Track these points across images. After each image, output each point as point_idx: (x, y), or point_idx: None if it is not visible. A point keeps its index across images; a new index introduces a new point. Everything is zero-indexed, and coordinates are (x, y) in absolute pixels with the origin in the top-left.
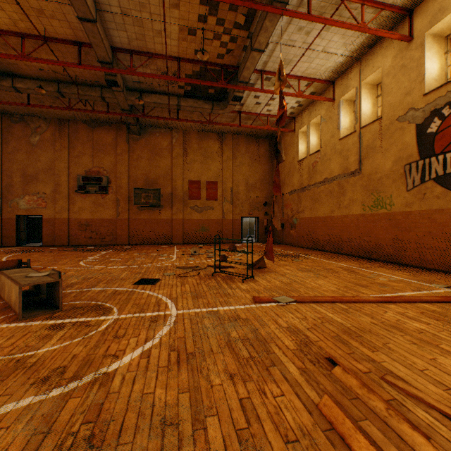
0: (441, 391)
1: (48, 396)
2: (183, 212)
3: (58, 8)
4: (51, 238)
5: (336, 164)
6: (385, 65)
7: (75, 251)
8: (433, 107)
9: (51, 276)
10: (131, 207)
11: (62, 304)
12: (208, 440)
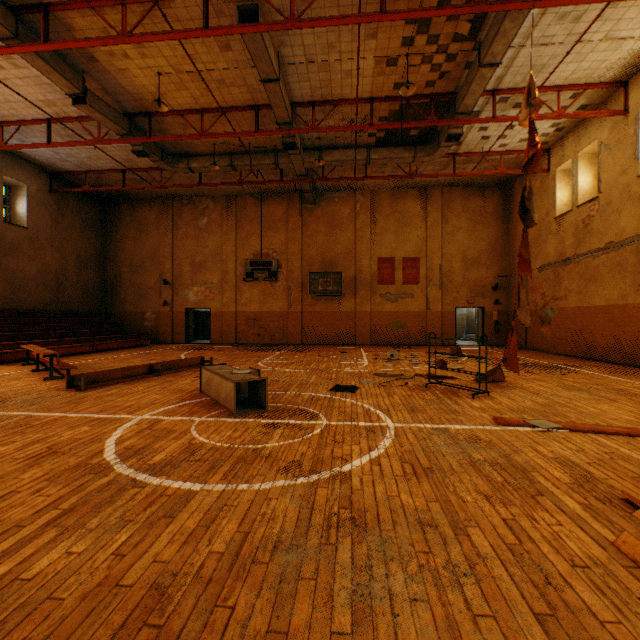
0: None
1: (297, 482)
2: (370, 302)
3: (238, 74)
4: (218, 335)
5: (631, 218)
6: None
7: (246, 350)
8: None
9: (253, 374)
10: (304, 297)
11: (267, 404)
12: (475, 545)
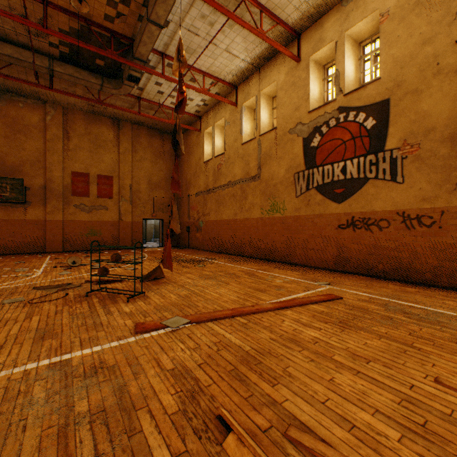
0: (347, 434)
1: None
2: (63, 211)
3: None
4: None
5: (239, 168)
6: (279, 79)
7: None
8: (315, 124)
9: None
10: None
11: None
12: None
